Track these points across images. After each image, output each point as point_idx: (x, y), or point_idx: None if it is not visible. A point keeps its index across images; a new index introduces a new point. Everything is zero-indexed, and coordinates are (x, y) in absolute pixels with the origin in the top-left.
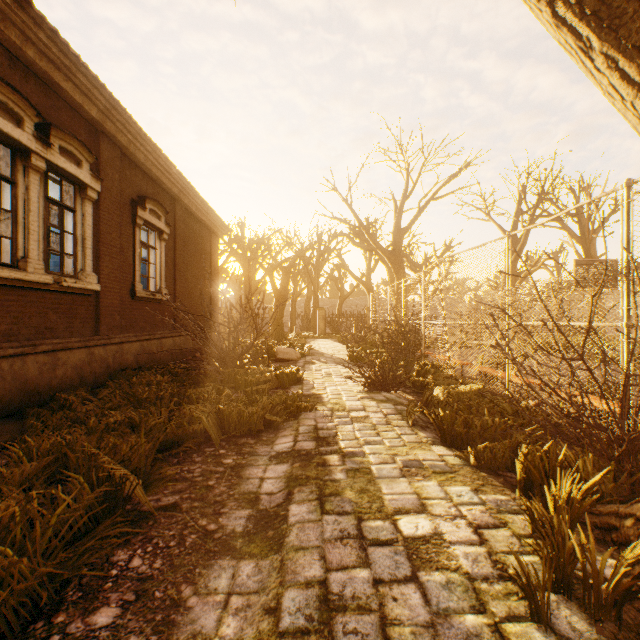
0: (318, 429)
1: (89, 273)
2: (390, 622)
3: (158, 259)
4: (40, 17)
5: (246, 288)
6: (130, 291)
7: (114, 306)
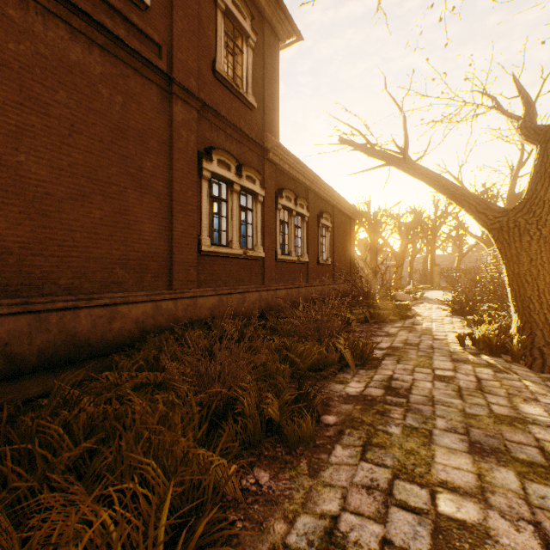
0: (414, 322)
1: (305, 254)
2: (421, 342)
3: (326, 242)
4: (298, 160)
5: (371, 250)
6: (316, 260)
7: (312, 268)
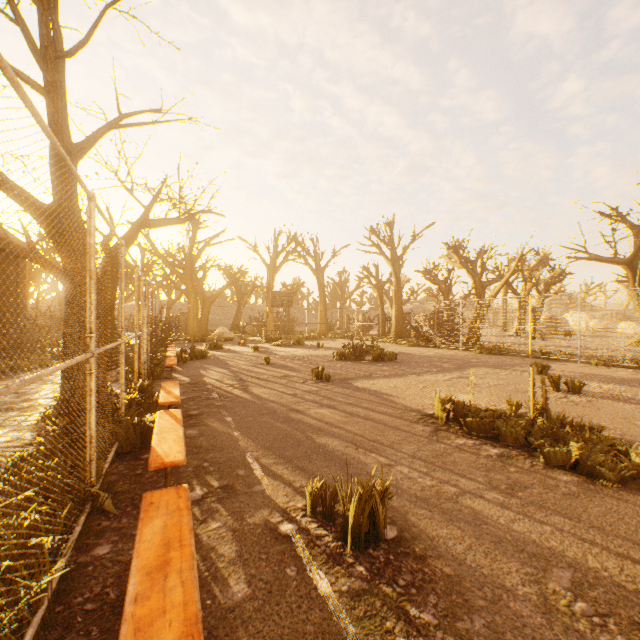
0: None
1: None
2: None
3: None
4: None
5: None
6: None
7: None
